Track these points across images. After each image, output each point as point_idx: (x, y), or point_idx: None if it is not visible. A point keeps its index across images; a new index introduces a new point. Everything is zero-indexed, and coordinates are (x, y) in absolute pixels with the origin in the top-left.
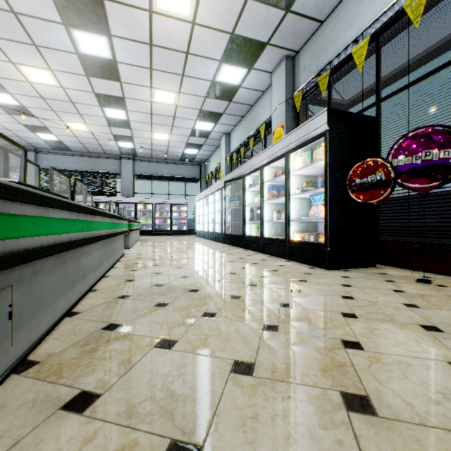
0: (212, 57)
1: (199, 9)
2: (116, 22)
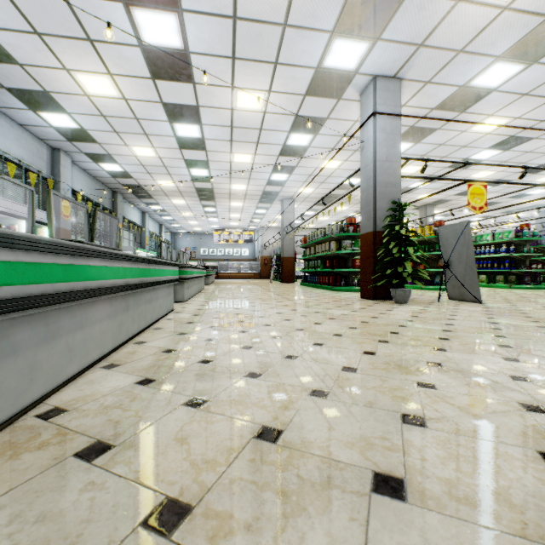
0: (2, 31)
1: (74, 80)
2: (138, 61)
